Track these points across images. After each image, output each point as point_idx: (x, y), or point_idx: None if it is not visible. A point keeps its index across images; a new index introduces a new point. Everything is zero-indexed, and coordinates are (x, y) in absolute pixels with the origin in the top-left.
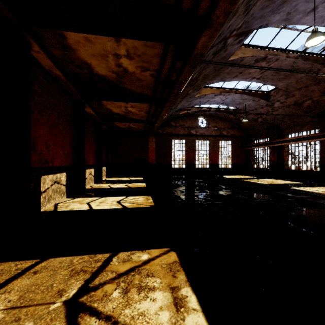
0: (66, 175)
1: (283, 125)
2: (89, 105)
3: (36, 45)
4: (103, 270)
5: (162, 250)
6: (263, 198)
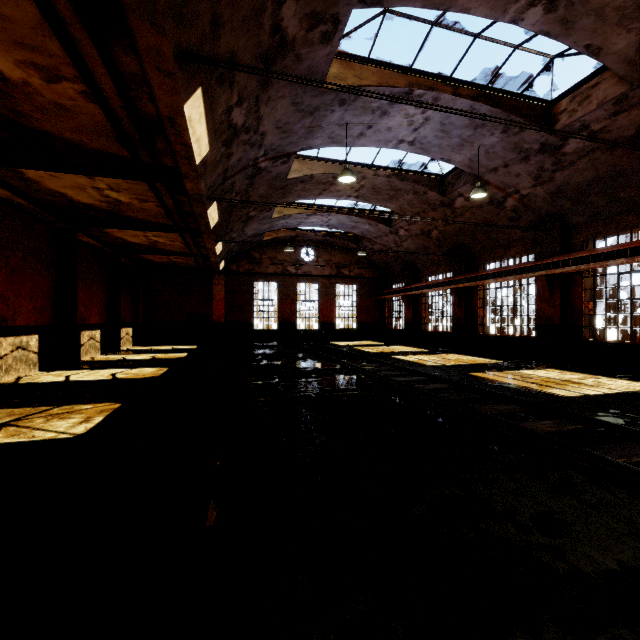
0: (40, 339)
1: (419, 263)
2: (85, 233)
3: None
4: (39, 413)
5: (111, 403)
6: (320, 367)
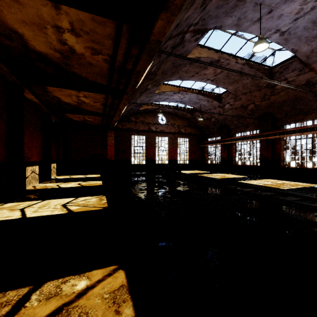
0: None
1: (232, 125)
2: (30, 90)
3: None
4: None
5: (108, 269)
6: (217, 192)
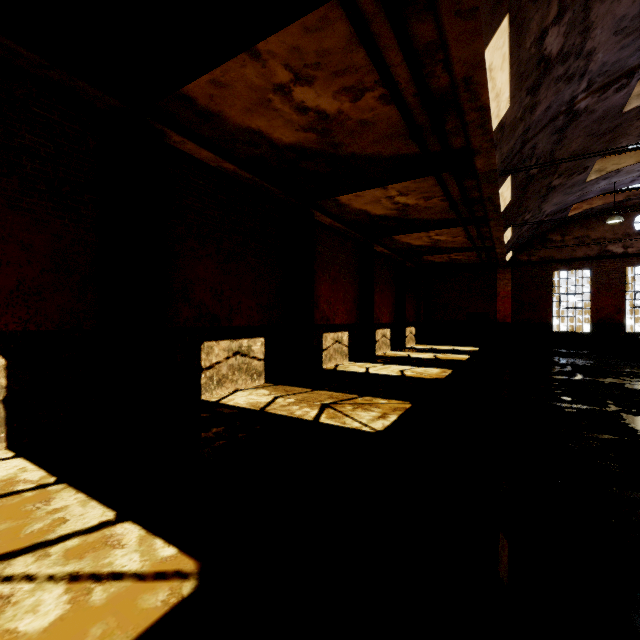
0: (349, 335)
1: None
2: (379, 243)
3: (317, 213)
4: (349, 400)
5: (402, 402)
6: None
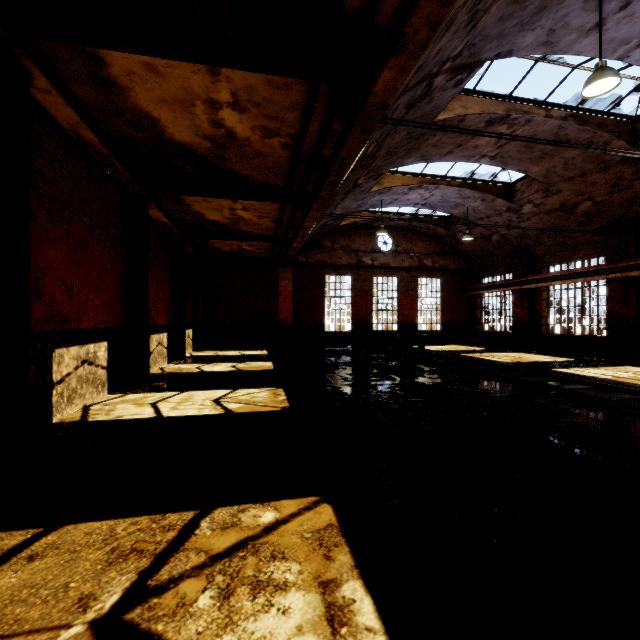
0: (109, 348)
1: (539, 249)
2: (157, 204)
3: (41, 77)
4: (179, 548)
5: (304, 500)
6: (502, 390)
